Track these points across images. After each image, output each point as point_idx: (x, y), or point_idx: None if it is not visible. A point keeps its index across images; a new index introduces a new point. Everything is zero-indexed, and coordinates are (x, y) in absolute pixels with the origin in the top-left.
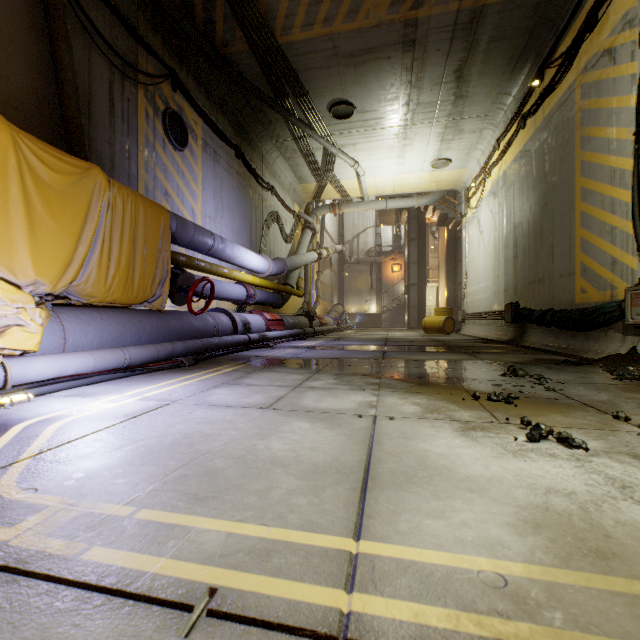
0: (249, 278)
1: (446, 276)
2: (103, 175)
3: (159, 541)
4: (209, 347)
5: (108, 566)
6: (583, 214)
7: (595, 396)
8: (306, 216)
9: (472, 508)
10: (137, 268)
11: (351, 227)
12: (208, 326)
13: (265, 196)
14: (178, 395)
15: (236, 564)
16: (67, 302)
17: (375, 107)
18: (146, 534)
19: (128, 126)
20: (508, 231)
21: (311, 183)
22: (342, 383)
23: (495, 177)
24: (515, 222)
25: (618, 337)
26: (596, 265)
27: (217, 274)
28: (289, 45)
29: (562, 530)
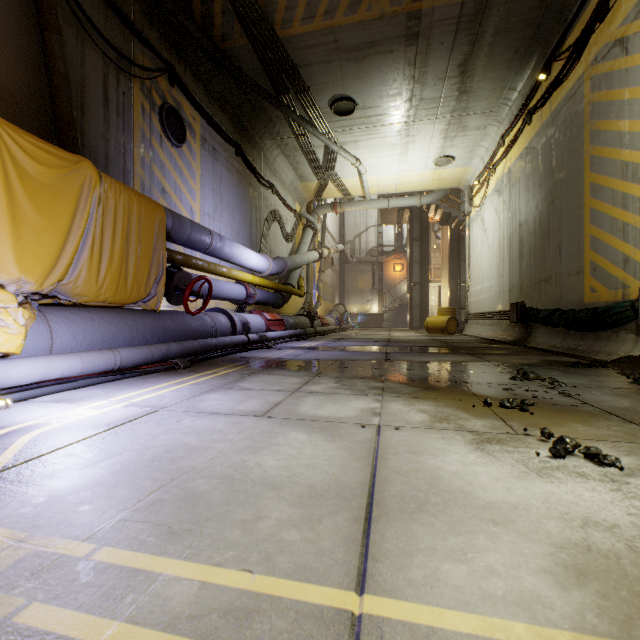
0: (248, 277)
1: (449, 276)
2: (93, 169)
3: (115, 595)
4: (206, 348)
5: (44, 634)
6: (593, 211)
7: (616, 402)
8: (307, 215)
9: (498, 547)
10: (130, 266)
11: (353, 226)
12: (206, 326)
13: (265, 194)
14: (168, 401)
15: (207, 632)
16: (56, 301)
17: (377, 103)
18: (101, 584)
19: (123, 121)
20: (513, 229)
21: (312, 182)
22: (343, 387)
23: (499, 174)
24: (520, 220)
25: (631, 338)
26: (607, 263)
27: (215, 273)
28: (289, 39)
29: (613, 580)
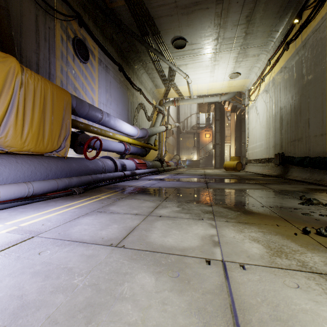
0: (125, 139)
1: (235, 139)
2: (17, 63)
3: None
4: (97, 180)
5: None
6: None
7: None
8: (159, 106)
9: None
10: (46, 129)
11: (183, 114)
12: (98, 167)
13: (136, 94)
14: (48, 225)
15: None
16: None
17: (198, 41)
18: None
19: (49, 44)
20: (276, 111)
21: (162, 88)
22: (183, 211)
23: (267, 81)
24: (281, 106)
25: None
26: None
27: (105, 135)
28: (148, 1)
29: None
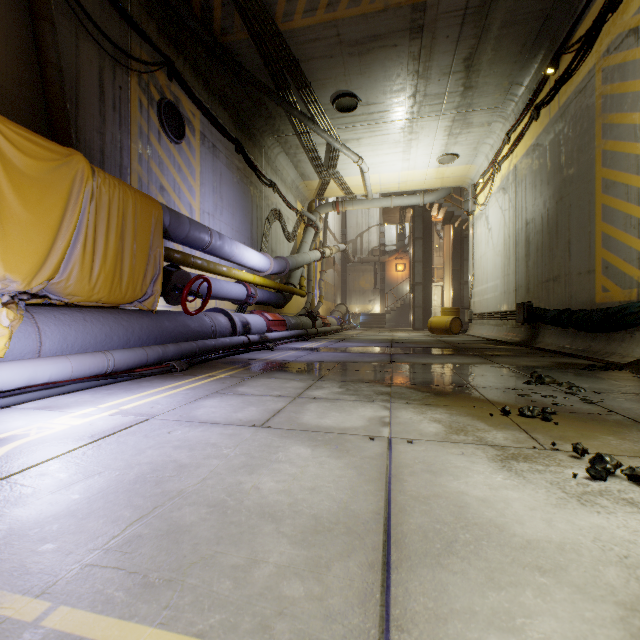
0: (249, 277)
1: (452, 275)
2: (86, 162)
3: None
4: (205, 350)
5: None
6: (605, 207)
7: None
8: (309, 214)
9: (553, 609)
10: (126, 265)
11: (354, 226)
12: (205, 327)
13: (267, 193)
14: (160, 408)
15: None
16: (46, 301)
17: (380, 99)
18: None
19: (120, 115)
20: (519, 228)
21: (314, 180)
22: (348, 392)
23: (505, 172)
24: (527, 218)
25: None
26: (620, 262)
27: (215, 272)
28: (291, 33)
29: None
